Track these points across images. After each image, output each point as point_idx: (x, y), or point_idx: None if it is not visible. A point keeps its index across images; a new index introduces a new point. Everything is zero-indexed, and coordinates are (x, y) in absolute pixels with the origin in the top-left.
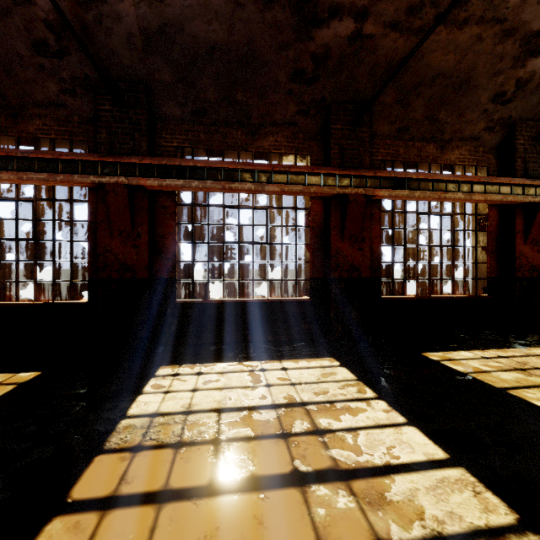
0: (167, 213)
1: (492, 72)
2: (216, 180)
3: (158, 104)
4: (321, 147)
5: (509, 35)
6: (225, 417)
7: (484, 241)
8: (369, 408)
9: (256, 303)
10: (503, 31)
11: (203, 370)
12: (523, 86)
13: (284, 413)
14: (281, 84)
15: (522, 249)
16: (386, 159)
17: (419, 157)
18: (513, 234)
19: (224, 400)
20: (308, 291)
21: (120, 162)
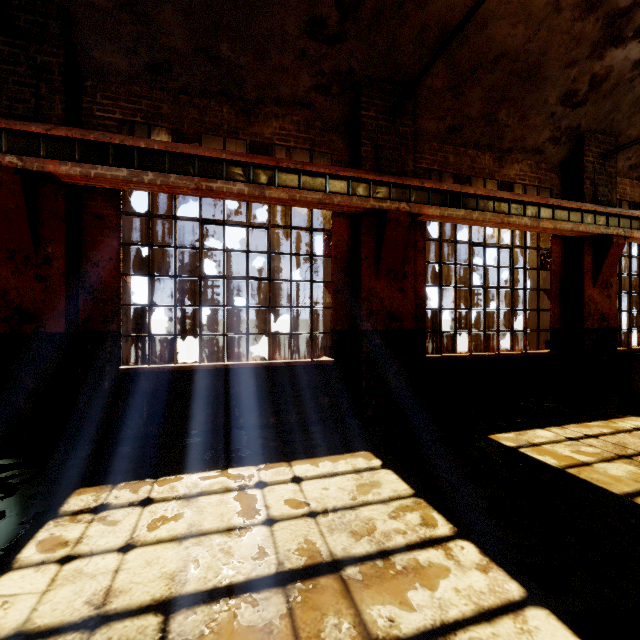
0: (104, 227)
1: (565, 62)
2: (185, 174)
3: (86, 44)
4: (347, 143)
5: (591, 9)
6: (178, 626)
7: (546, 283)
8: (452, 565)
9: (252, 368)
10: (585, 2)
11: (155, 494)
12: (597, 86)
13: (302, 599)
14: (290, 39)
15: (591, 293)
16: (432, 169)
17: (473, 169)
18: (581, 275)
19: (184, 571)
20: (328, 349)
21: (7, 129)
